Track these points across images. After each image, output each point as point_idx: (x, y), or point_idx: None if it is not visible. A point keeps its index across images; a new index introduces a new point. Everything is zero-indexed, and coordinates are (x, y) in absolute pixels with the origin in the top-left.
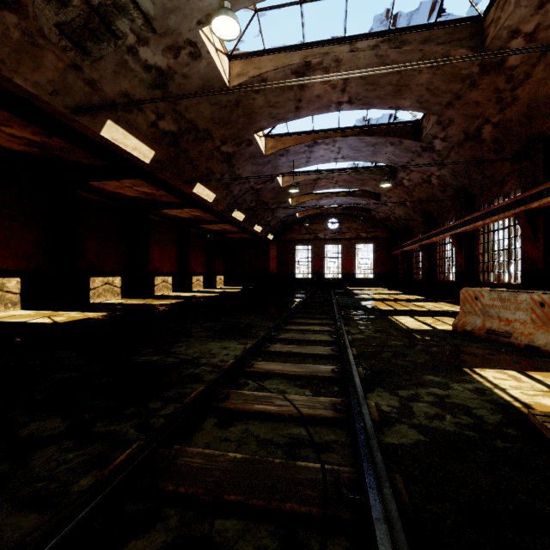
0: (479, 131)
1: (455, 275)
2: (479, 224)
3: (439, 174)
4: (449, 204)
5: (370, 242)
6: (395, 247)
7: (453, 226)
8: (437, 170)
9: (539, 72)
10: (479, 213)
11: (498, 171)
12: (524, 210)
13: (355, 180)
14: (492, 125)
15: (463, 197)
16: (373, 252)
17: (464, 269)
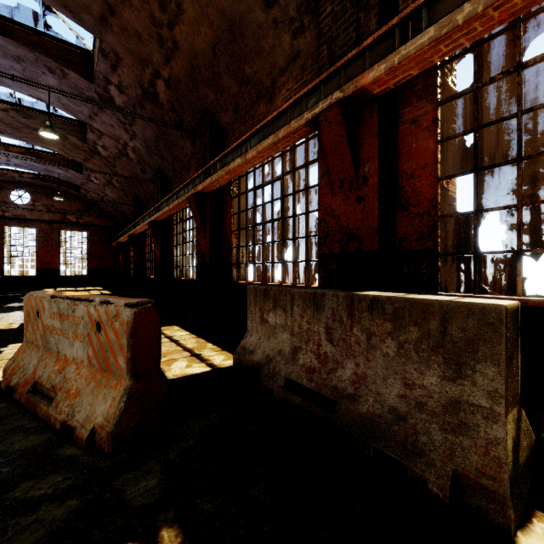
0: (154, 88)
1: (154, 270)
2: (166, 210)
3: (134, 146)
4: (153, 189)
5: (83, 230)
6: (113, 238)
7: (150, 212)
8: (130, 139)
9: (189, 6)
10: (166, 197)
11: (183, 151)
12: (194, 194)
13: (24, 128)
14: (165, 81)
15: (160, 179)
16: (87, 242)
17: (160, 263)
